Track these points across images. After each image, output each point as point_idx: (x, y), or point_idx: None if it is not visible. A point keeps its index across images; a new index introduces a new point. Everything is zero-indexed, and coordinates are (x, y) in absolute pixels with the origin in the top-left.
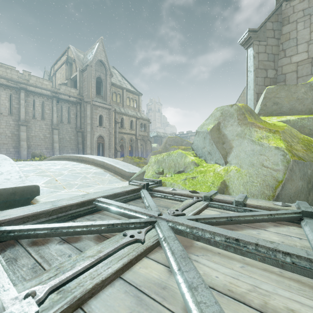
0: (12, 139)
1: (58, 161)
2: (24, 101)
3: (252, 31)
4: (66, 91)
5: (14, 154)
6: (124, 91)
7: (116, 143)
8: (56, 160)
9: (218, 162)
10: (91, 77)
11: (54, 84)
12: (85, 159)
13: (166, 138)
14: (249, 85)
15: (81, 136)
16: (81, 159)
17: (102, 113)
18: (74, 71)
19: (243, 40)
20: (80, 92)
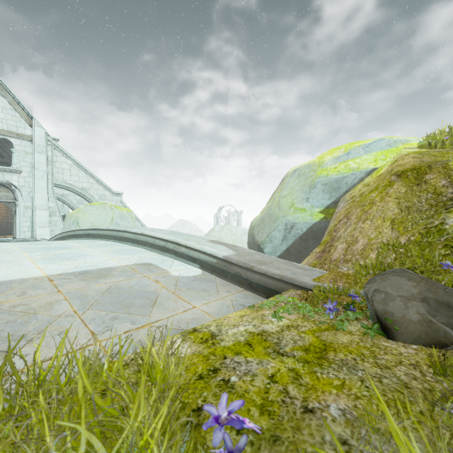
0: None
1: None
2: None
3: None
4: None
5: None
6: None
7: None
8: None
9: None
10: None
11: None
12: None
13: None
14: None
15: None
16: None
17: None
18: None
19: None
20: None
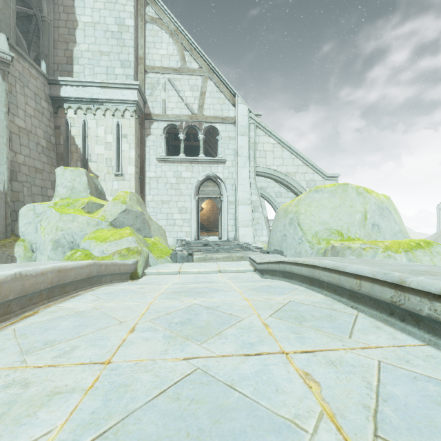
0: None
1: None
2: None
3: (12, 59)
4: None
5: None
6: None
7: None
8: None
9: (148, 236)
10: None
11: None
12: None
13: None
14: None
15: None
16: None
17: None
18: None
19: None
20: None
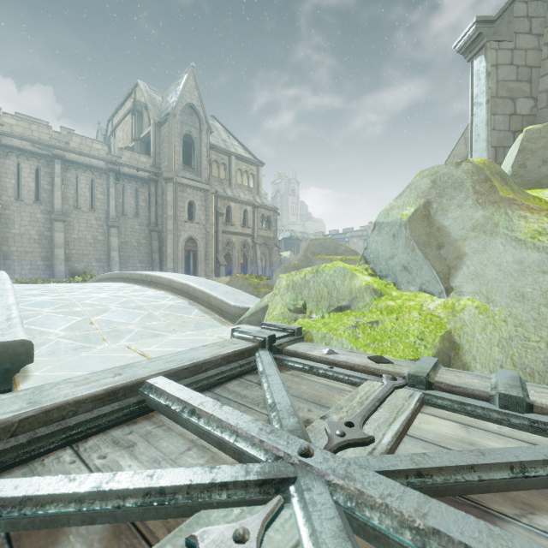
0: (41, 244)
1: (109, 284)
2: (60, 180)
3: (484, 21)
4: (132, 161)
5: (44, 270)
6: (233, 159)
7: (218, 251)
8: (108, 282)
9: (429, 289)
10: (175, 134)
11: (112, 150)
12: (155, 279)
13: (307, 241)
14: (476, 132)
15: (157, 238)
16: (150, 280)
17: (194, 198)
18: (146, 125)
19: (464, 43)
20: (156, 161)
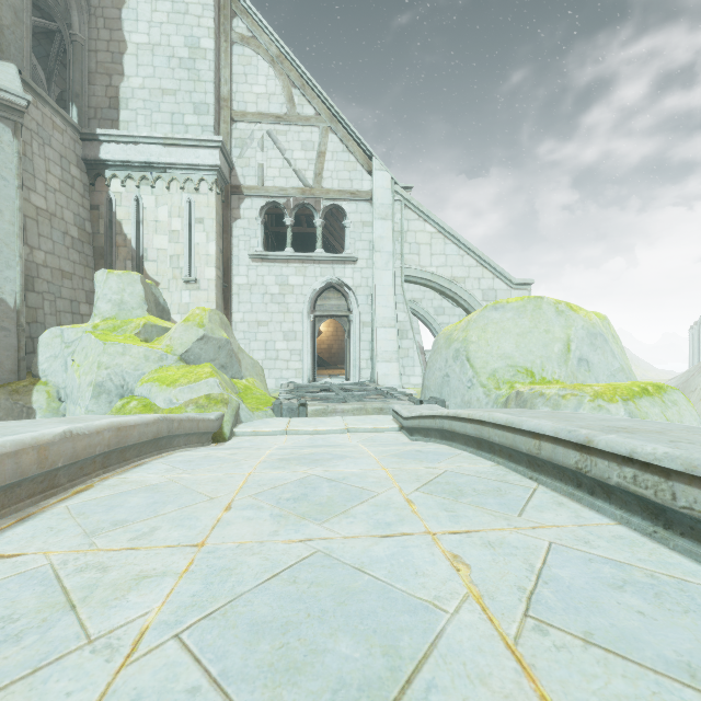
0: None
1: None
2: None
3: (28, 105)
4: None
5: None
6: None
7: None
8: None
9: (237, 376)
10: None
11: None
12: (35, 462)
13: None
14: None
15: None
16: None
17: None
18: None
19: (2, 97)
20: None
